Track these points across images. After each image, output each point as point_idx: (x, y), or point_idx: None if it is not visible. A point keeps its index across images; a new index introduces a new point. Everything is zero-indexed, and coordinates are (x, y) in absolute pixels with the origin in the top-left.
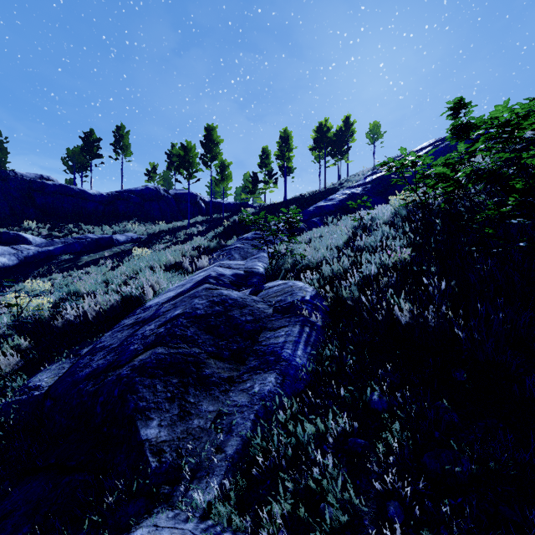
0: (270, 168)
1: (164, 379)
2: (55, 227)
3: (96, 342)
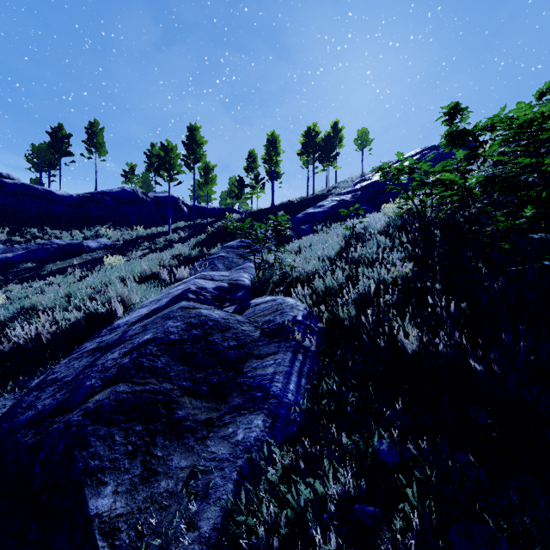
0: (257, 172)
1: (124, 427)
2: (16, 232)
3: (48, 372)
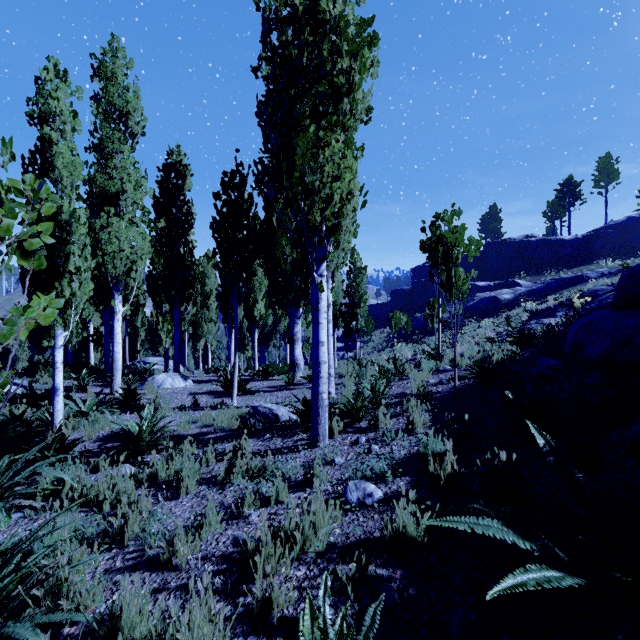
0: None
1: (565, 307)
2: (536, 273)
3: None
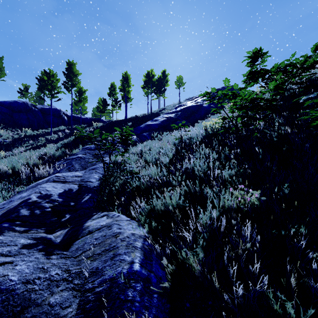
0: (116, 97)
1: None
2: None
3: None
